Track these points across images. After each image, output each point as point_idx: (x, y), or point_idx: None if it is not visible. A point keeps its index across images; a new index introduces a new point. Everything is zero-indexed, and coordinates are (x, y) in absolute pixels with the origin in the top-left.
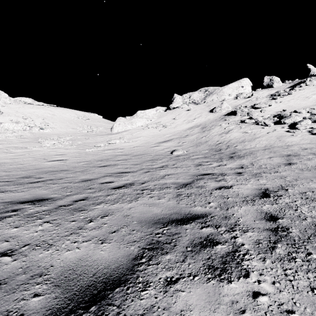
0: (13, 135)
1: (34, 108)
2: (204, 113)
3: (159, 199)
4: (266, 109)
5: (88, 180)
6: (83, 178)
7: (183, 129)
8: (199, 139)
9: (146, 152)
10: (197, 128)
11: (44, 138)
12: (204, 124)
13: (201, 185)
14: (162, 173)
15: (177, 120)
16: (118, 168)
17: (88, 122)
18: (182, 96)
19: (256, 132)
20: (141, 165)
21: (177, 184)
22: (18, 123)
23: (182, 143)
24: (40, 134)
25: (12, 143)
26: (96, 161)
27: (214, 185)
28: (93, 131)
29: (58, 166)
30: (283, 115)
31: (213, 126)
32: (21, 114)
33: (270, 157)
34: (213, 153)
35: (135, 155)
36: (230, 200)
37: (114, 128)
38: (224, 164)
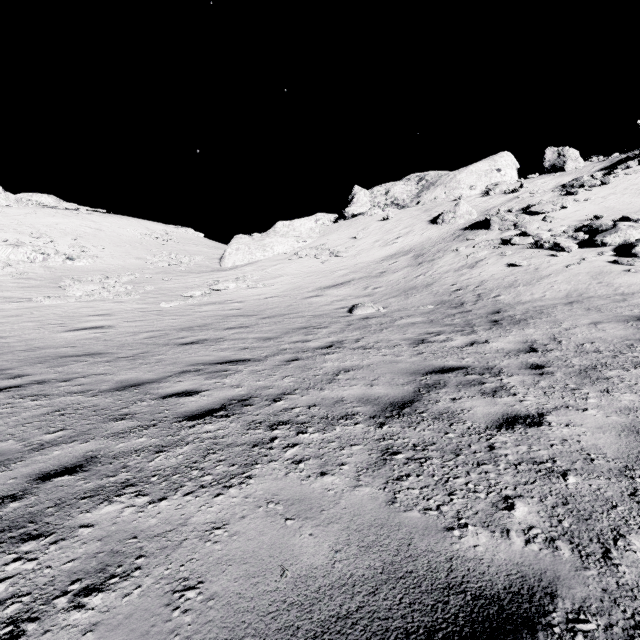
0: (5, 272)
1: (59, 216)
2: (418, 225)
3: (324, 472)
4: (555, 216)
5: (134, 387)
6: (123, 380)
7: (374, 258)
8: (411, 280)
9: (294, 309)
10: (404, 256)
11: (74, 278)
12: (419, 249)
13: (445, 409)
14: (329, 365)
15: (361, 241)
16: (224, 348)
17: (171, 246)
18: (370, 190)
19: (540, 263)
20: (279, 340)
21: (374, 403)
22: (18, 246)
23: (374, 290)
24: (66, 270)
25: (0, 290)
26: (176, 330)
27: (486, 412)
28: (180, 263)
29: (84, 342)
30: (598, 226)
31: (440, 253)
32: (29, 229)
33: (595, 323)
34: (447, 311)
35: (268, 317)
36: (582, 490)
37: (227, 257)
38: (484, 340)
